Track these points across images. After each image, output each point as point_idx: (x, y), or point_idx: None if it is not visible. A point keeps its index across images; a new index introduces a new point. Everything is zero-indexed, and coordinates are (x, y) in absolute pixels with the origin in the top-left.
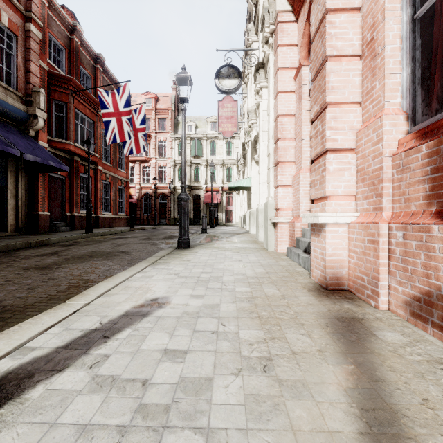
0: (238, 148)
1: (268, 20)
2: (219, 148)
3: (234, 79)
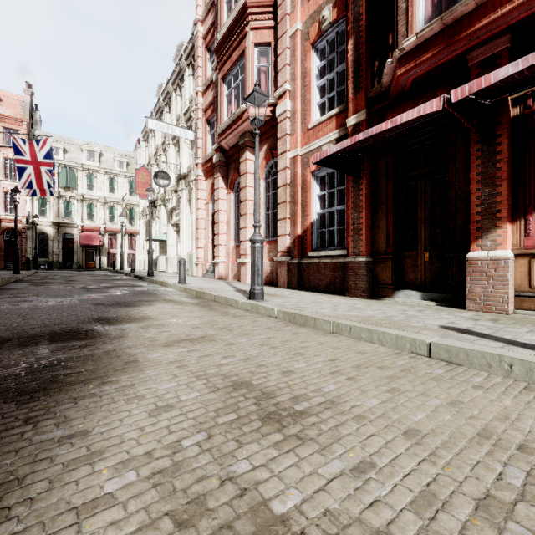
0: (124, 187)
1: (193, 173)
2: (99, 183)
3: (166, 180)
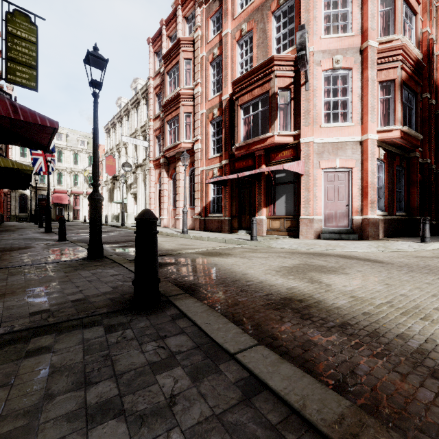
0: (85, 160)
1: (147, 165)
2: (66, 157)
3: (129, 168)
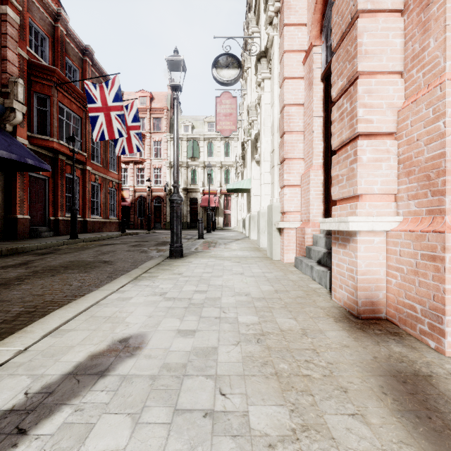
0: (236, 150)
1: None
2: (216, 149)
3: (233, 70)
